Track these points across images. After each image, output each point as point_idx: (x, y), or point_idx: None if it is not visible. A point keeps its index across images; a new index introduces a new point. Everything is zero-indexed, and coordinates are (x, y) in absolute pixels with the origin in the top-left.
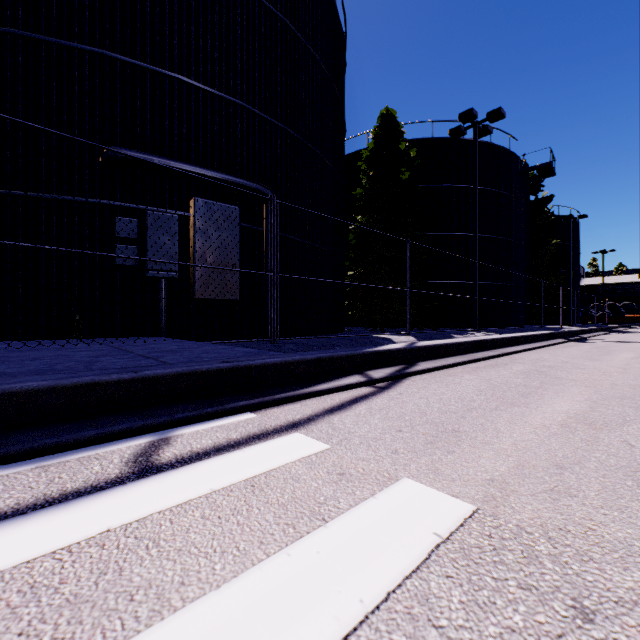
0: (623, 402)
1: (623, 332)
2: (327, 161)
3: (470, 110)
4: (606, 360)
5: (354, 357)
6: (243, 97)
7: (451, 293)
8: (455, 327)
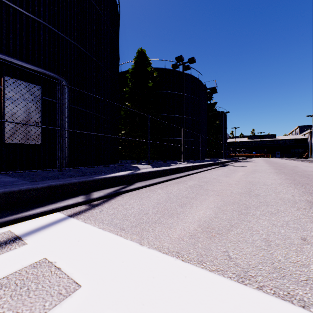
0: (233, 207)
1: (241, 162)
2: (106, 69)
3: (180, 56)
4: (232, 176)
5: (85, 183)
6: (45, 19)
7: (174, 144)
8: (175, 160)
